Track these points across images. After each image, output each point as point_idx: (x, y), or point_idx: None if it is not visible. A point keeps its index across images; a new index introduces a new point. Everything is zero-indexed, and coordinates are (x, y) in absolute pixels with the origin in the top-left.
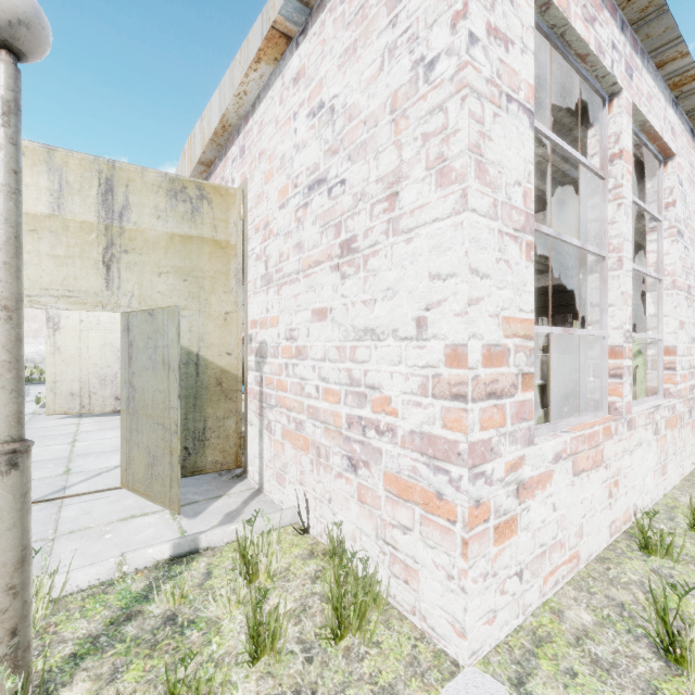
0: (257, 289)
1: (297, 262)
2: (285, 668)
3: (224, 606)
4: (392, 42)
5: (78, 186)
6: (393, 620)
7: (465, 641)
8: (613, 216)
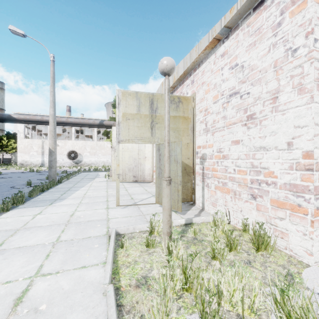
0: (201, 134)
1: (223, 123)
2: (241, 255)
3: (211, 237)
4: (274, 42)
5: (144, 103)
6: (277, 250)
7: (312, 257)
8: None
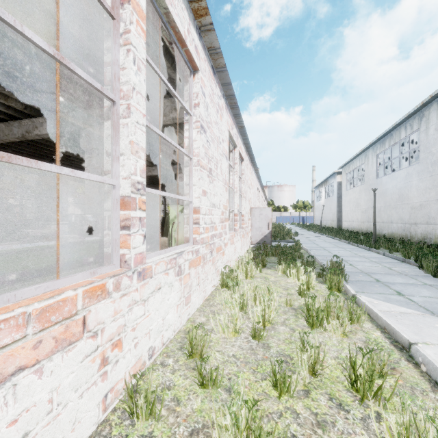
0: None
1: None
2: None
3: None
4: None
5: None
6: None
7: None
8: (123, 62)
